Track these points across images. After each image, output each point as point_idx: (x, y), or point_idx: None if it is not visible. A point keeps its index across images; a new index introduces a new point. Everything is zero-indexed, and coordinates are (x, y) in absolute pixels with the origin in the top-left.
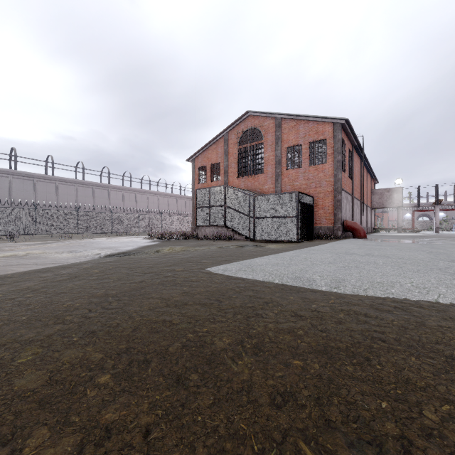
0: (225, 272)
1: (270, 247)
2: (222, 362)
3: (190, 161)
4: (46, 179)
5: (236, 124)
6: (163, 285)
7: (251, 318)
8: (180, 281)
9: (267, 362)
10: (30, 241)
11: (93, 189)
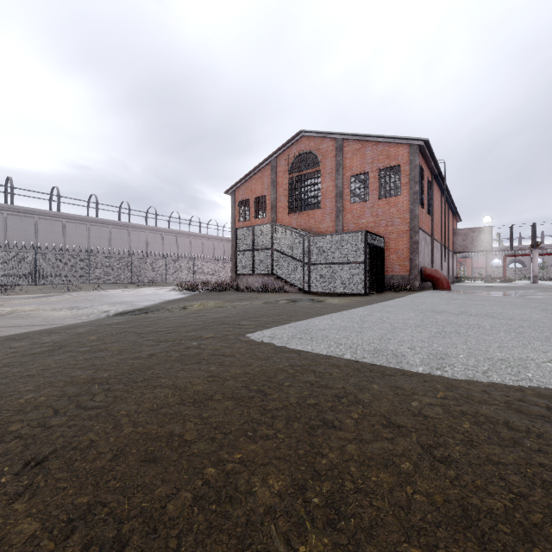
0: (273, 341)
1: (331, 302)
2: (266, 547)
3: (229, 193)
4: (50, 216)
5: (286, 147)
6: (181, 362)
7: (315, 429)
8: (208, 355)
9: (357, 549)
10: (26, 293)
11: (109, 229)
